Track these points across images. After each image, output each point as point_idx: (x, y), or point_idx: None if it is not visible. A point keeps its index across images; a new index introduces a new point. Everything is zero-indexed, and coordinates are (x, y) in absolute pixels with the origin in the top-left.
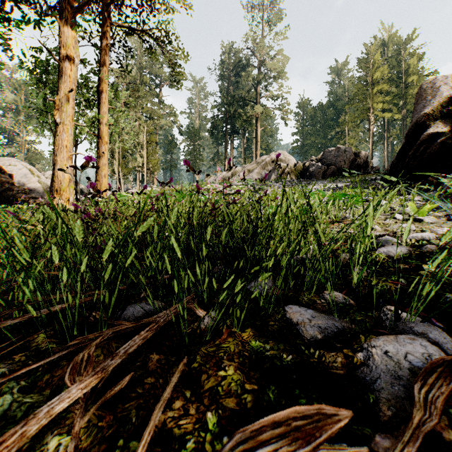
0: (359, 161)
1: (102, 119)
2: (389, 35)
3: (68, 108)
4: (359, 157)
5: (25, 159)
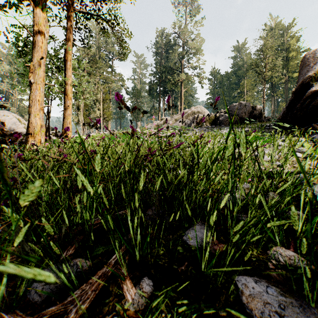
0: (255, 112)
1: (68, 80)
2: (275, 23)
3: (40, 71)
4: (255, 109)
5: (17, 111)
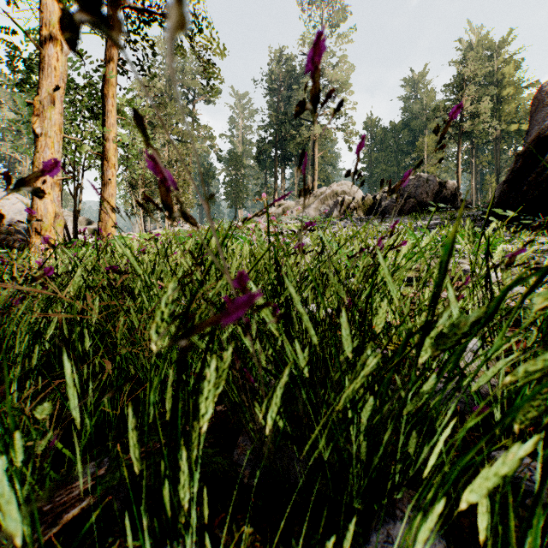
0: (445, 193)
1: (108, 133)
2: (478, 38)
3: (53, 113)
4: (445, 187)
5: (28, 192)
